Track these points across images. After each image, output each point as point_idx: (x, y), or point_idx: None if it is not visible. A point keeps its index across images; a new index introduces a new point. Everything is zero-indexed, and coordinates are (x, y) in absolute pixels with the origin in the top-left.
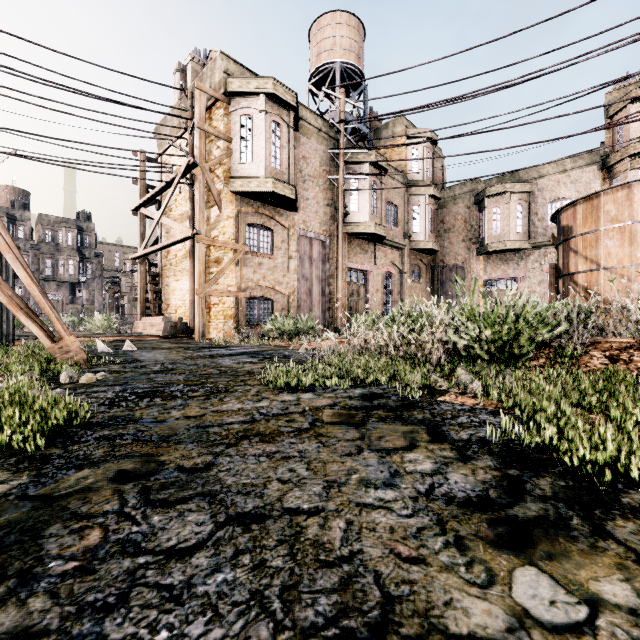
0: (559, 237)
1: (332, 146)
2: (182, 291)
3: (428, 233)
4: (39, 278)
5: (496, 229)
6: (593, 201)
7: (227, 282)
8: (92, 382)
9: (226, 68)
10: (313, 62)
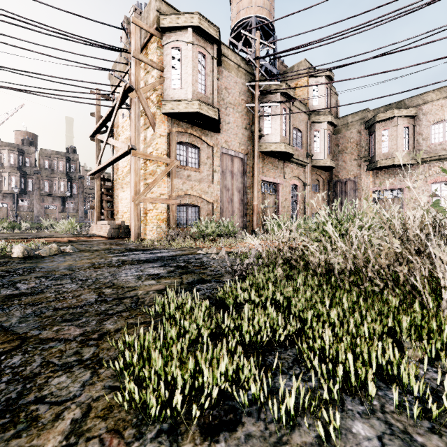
0: None
1: (249, 80)
2: (127, 200)
3: (326, 153)
4: (40, 194)
5: (385, 148)
6: None
7: (160, 191)
8: None
9: (158, 7)
10: (233, 19)
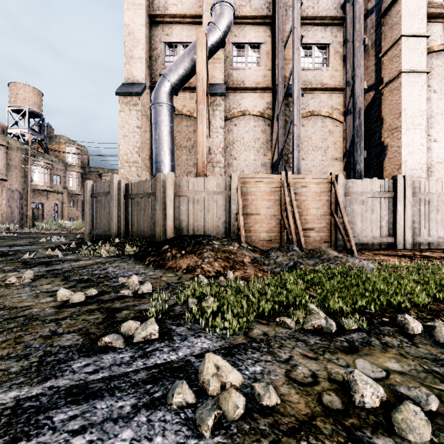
0: None
1: (25, 153)
2: None
3: (77, 187)
4: None
5: None
6: None
7: None
8: None
9: None
10: (12, 100)
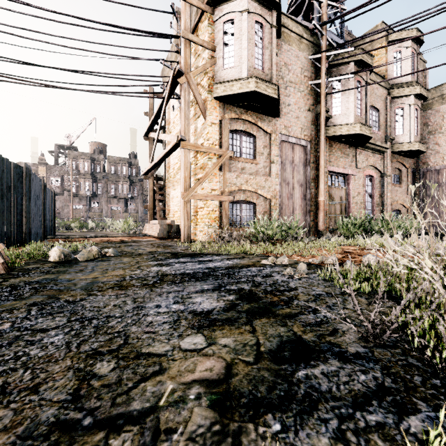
0: None
1: (313, 52)
2: (177, 198)
3: (413, 134)
4: (107, 196)
5: None
6: None
7: (211, 186)
8: None
9: None
10: None
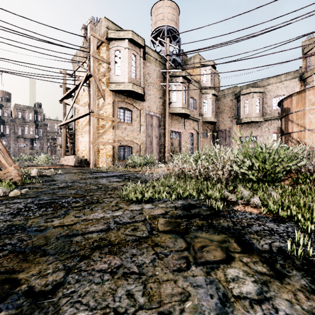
0: (282, 114)
1: (163, 68)
2: (85, 142)
3: (211, 113)
4: (15, 136)
5: (246, 111)
6: (302, 94)
7: (108, 137)
8: (17, 195)
9: (107, 25)
10: (153, 26)
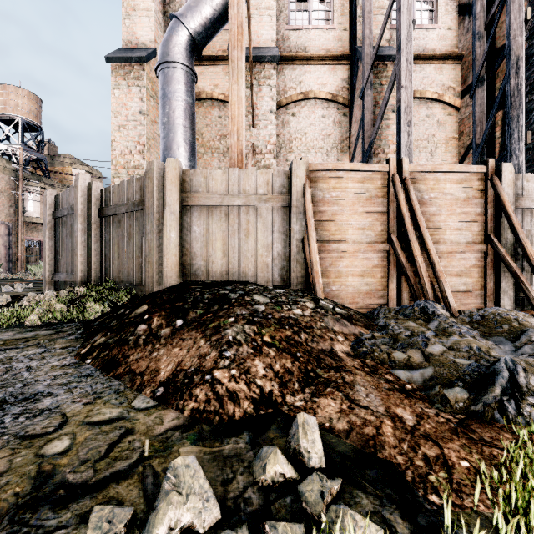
0: None
1: (14, 175)
2: None
3: None
4: None
5: None
6: None
7: None
8: None
9: None
10: (0, 108)
